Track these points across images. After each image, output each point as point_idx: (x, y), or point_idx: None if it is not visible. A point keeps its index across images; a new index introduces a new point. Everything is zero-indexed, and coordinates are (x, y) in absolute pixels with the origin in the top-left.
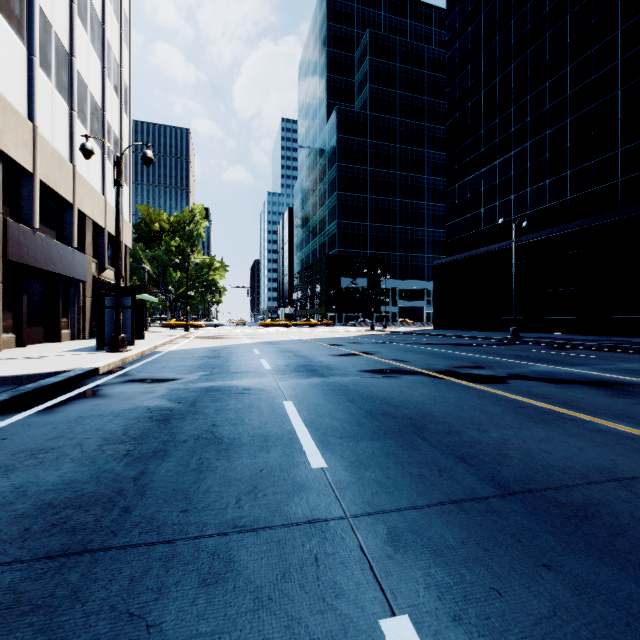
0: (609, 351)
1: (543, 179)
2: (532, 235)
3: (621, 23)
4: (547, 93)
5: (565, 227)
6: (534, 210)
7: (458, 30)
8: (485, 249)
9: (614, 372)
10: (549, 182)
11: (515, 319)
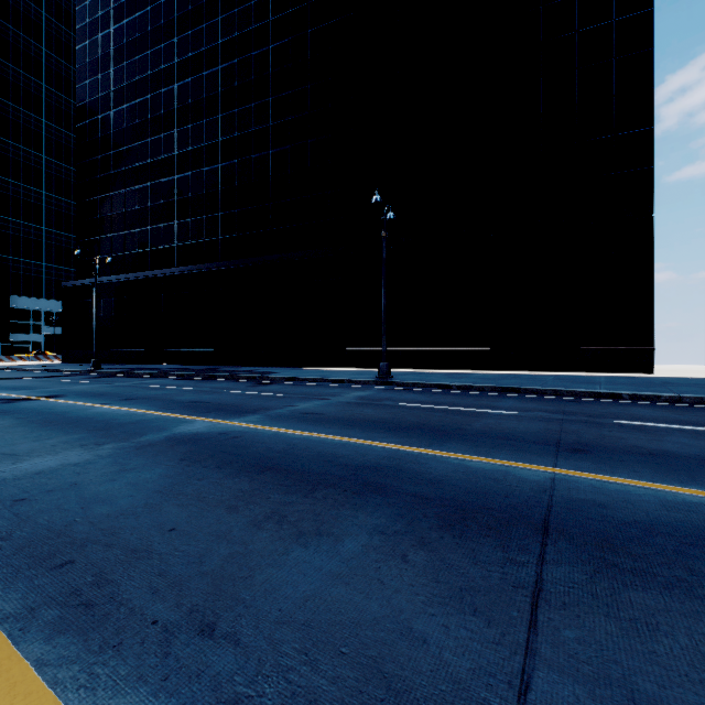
0: (133, 377)
1: (160, 222)
2: (152, 272)
3: (206, 116)
4: (162, 144)
5: (174, 270)
6: (153, 249)
7: (89, 27)
8: (114, 278)
9: (32, 392)
10: (164, 226)
11: (96, 351)
